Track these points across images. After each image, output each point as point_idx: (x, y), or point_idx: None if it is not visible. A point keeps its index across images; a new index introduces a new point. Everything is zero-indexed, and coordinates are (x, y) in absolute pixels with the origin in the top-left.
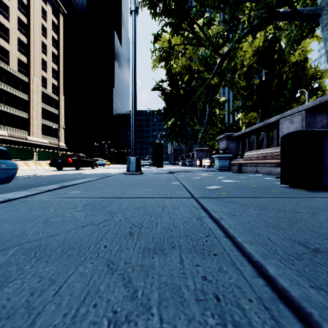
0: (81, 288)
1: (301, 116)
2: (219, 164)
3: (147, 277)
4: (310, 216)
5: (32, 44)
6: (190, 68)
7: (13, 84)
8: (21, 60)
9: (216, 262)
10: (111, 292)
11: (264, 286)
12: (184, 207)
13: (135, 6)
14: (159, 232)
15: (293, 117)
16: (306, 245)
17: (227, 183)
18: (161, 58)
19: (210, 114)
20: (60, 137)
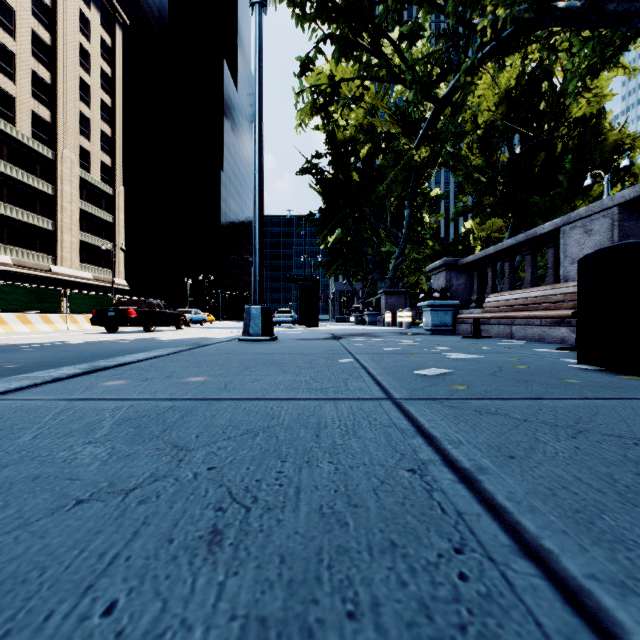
0: None
1: (610, 218)
2: (433, 321)
3: None
4: None
5: (61, 84)
6: (373, 131)
7: (22, 163)
8: (39, 115)
9: None
10: None
11: None
12: (372, 428)
13: None
14: (303, 531)
15: (592, 221)
16: None
17: (458, 362)
18: (315, 107)
19: (412, 221)
20: (117, 267)
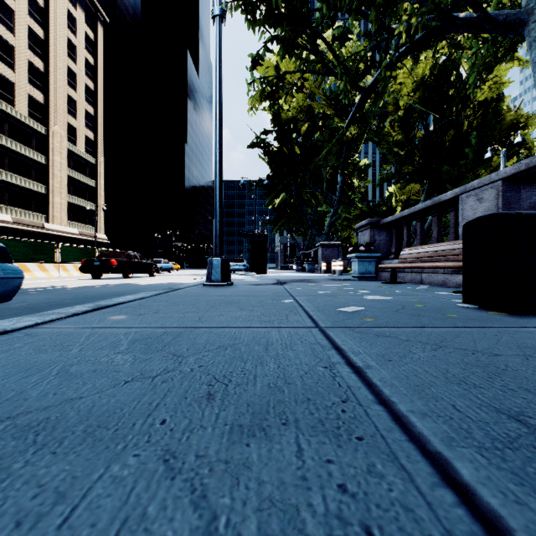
0: (112, 511)
1: (496, 189)
2: (359, 269)
3: (237, 486)
4: (520, 362)
5: (52, 72)
6: (312, 112)
7: (20, 138)
8: (34, 98)
9: (363, 453)
10: (168, 519)
11: (455, 506)
12: (303, 345)
13: (220, 9)
14: (259, 394)
15: (483, 191)
16: (521, 420)
17: (373, 302)
18: (264, 95)
19: (344, 186)
20: (99, 224)
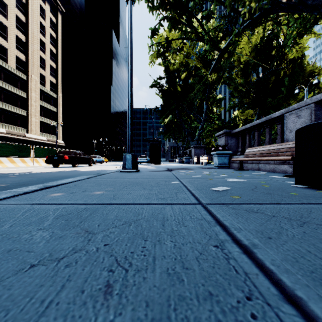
0: None
1: (310, 109)
2: (218, 161)
3: None
4: None
5: (30, 42)
6: (188, 66)
7: (11, 82)
8: (19, 58)
9: None
10: None
11: None
12: (192, 220)
13: None
14: (158, 285)
15: (300, 110)
16: None
17: (233, 183)
18: (159, 53)
19: (208, 111)
20: (59, 134)
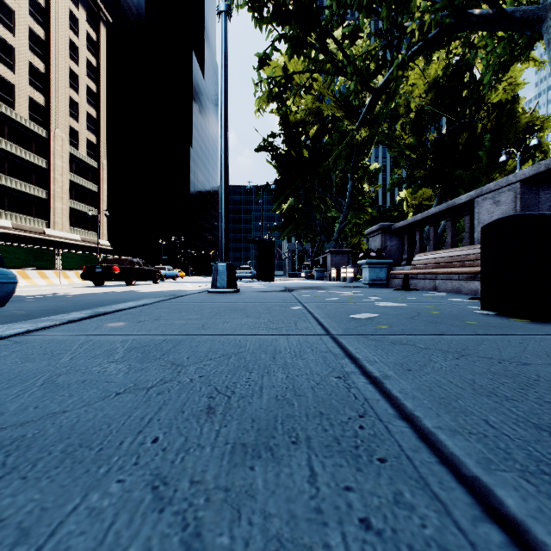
0: None
1: (513, 191)
2: (370, 276)
3: (238, 521)
4: None
5: (54, 73)
6: (321, 114)
7: (21, 141)
8: (34, 100)
9: (387, 479)
10: None
11: (504, 547)
12: (313, 353)
13: (225, 5)
14: (265, 407)
15: (500, 193)
16: None
17: (386, 309)
18: (271, 96)
19: (354, 191)
20: (101, 230)
